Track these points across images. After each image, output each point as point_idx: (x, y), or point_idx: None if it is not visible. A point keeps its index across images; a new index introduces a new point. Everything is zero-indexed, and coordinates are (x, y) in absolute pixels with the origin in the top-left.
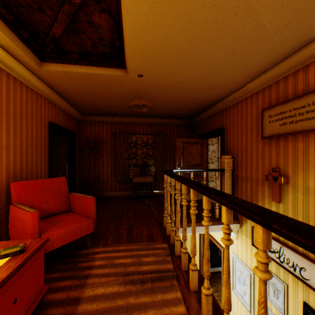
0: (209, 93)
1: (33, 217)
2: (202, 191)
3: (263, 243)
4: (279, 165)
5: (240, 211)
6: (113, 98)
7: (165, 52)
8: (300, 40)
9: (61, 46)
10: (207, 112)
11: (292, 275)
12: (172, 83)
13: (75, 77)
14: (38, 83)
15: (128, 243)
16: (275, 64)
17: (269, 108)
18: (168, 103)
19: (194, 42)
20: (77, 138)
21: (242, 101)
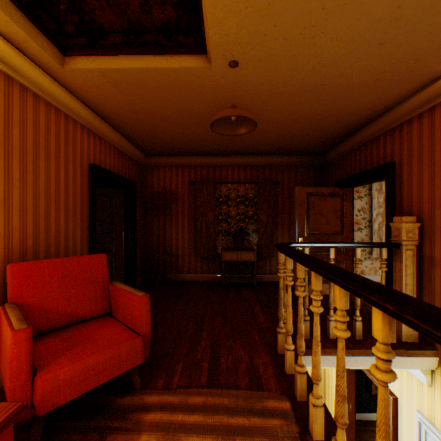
0: (367, 94)
1: (16, 340)
2: None
3: None
4: None
5: None
6: (189, 121)
7: None
8: None
9: (89, 15)
10: (354, 138)
11: None
12: (295, 76)
13: (120, 80)
14: (66, 98)
15: (209, 389)
16: None
17: None
18: (282, 125)
19: None
20: (139, 190)
21: None
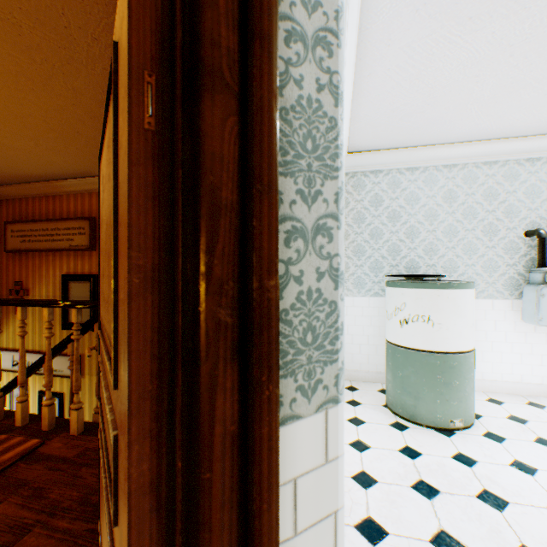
0: None
1: None
2: None
3: None
4: (24, 279)
5: None
6: None
7: None
8: (32, 178)
9: None
10: None
11: (33, 375)
12: None
13: None
14: None
15: None
16: (18, 183)
17: (14, 222)
18: None
19: None
20: None
21: None
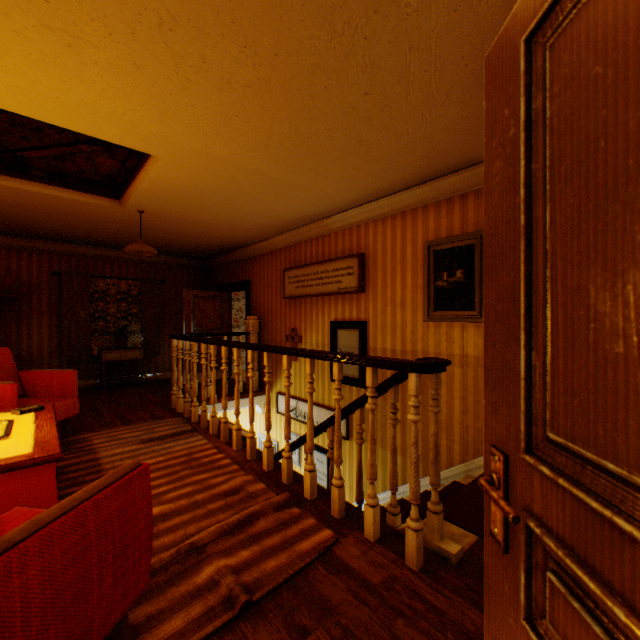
0: (232, 238)
1: (13, 389)
2: (221, 342)
3: (252, 359)
4: (297, 325)
5: (243, 347)
6: (79, 222)
7: (182, 203)
8: (304, 220)
9: (24, 161)
10: (230, 256)
11: (304, 424)
12: (185, 224)
13: (27, 194)
14: None
15: (129, 425)
16: (292, 229)
17: (289, 269)
18: (173, 239)
19: (215, 204)
20: None
21: (269, 254)
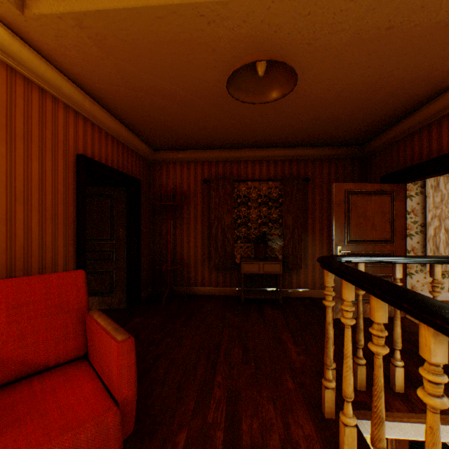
0: None
1: None
2: None
3: None
4: None
5: None
6: (200, 100)
7: None
8: None
9: None
10: (412, 119)
11: None
12: (351, 13)
13: (104, 33)
14: (39, 66)
15: None
16: None
17: None
18: (319, 102)
19: None
20: (145, 190)
21: None
